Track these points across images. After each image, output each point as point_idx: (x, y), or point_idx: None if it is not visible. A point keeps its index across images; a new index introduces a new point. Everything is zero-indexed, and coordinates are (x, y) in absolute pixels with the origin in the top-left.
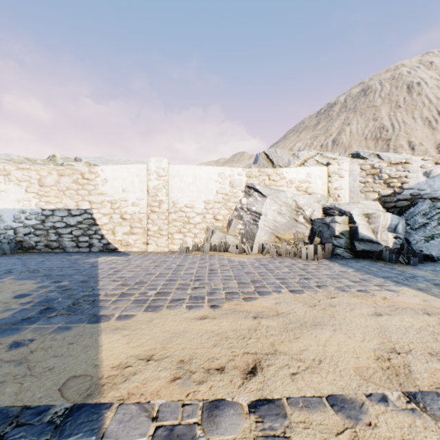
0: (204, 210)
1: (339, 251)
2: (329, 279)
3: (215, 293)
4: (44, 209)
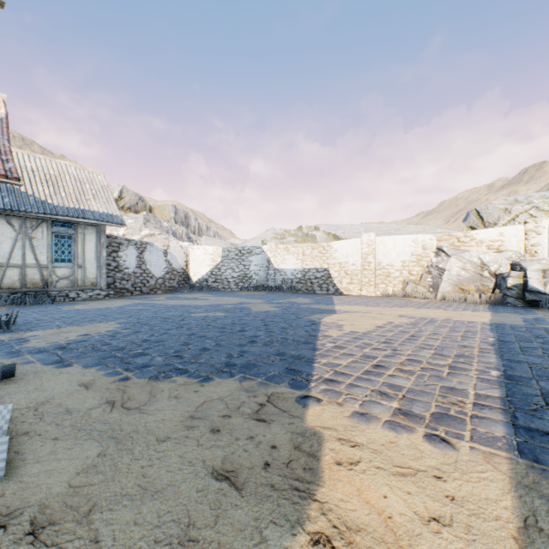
0: (401, 268)
1: (509, 300)
2: (451, 308)
3: (378, 305)
4: (304, 268)
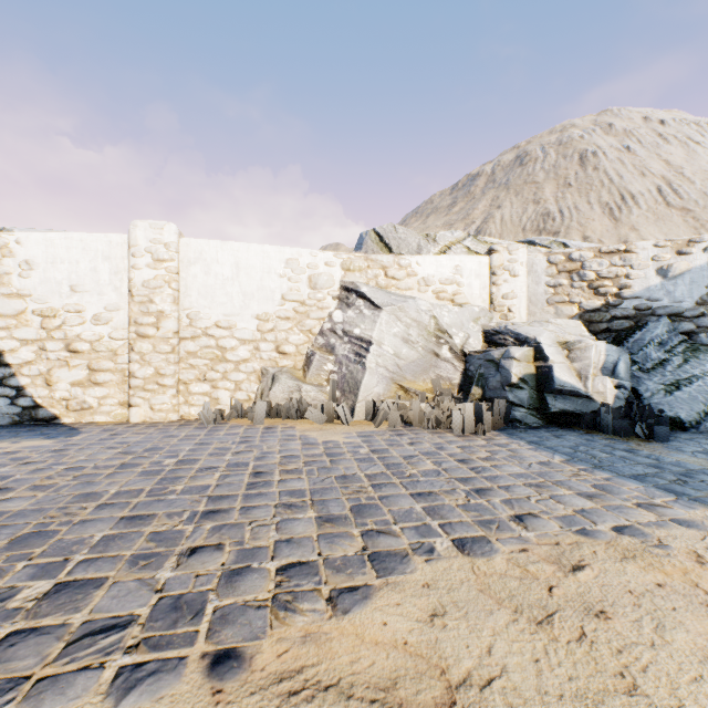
0: (256, 334)
1: (519, 413)
2: (532, 491)
3: (245, 578)
4: None
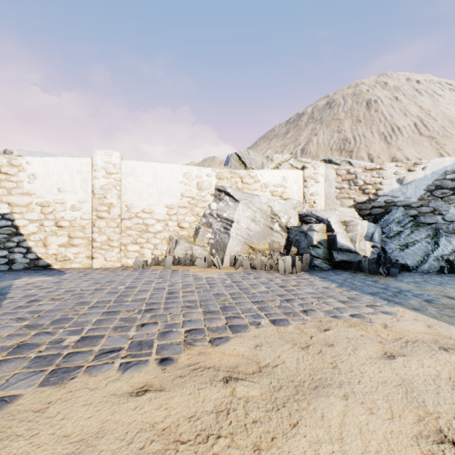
0: (166, 216)
1: (317, 262)
2: (315, 300)
3: (170, 334)
4: None
